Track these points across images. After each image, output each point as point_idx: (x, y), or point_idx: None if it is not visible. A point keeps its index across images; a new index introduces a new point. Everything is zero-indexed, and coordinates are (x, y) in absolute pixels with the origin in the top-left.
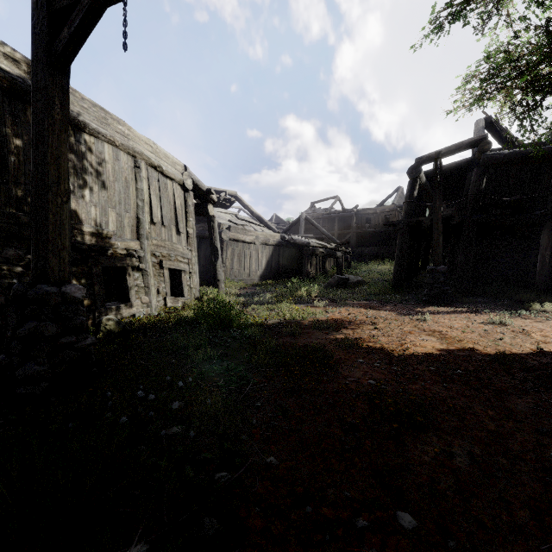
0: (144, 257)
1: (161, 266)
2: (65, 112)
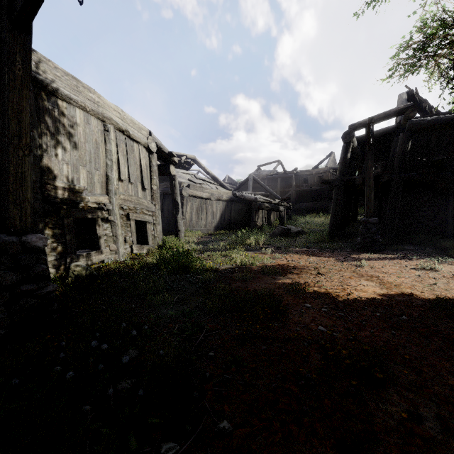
0: (112, 210)
1: (128, 218)
2: (27, 69)
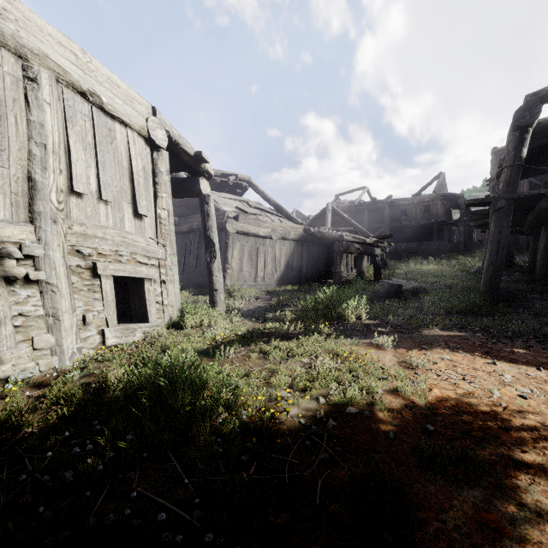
0: (45, 257)
1: (95, 274)
2: None
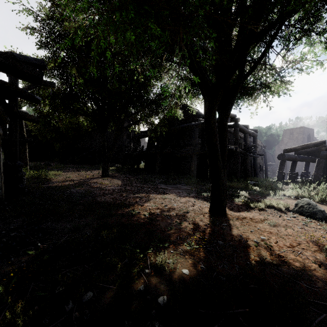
0: None
1: None
2: None
